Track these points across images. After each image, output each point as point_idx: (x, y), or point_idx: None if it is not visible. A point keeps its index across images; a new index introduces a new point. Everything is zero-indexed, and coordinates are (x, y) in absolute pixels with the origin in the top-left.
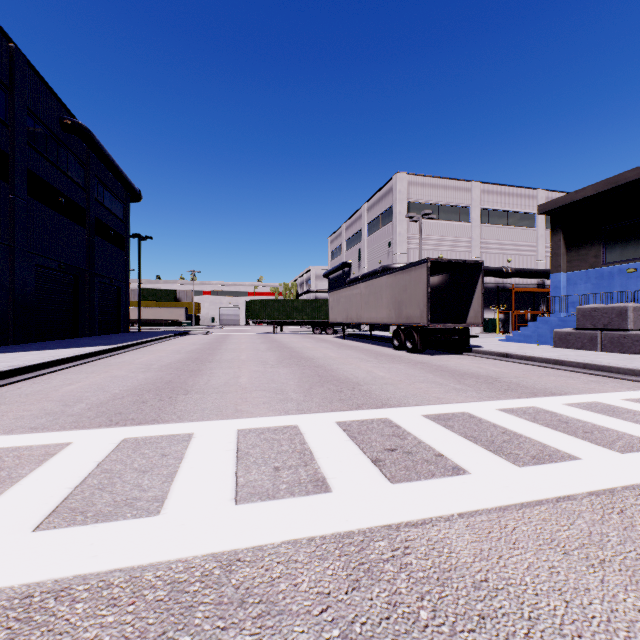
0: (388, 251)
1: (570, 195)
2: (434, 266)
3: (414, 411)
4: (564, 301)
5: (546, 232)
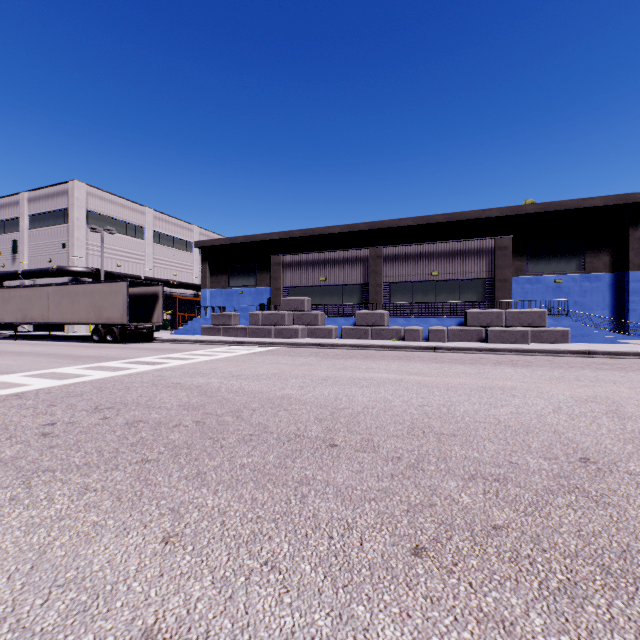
0: (62, 252)
1: (213, 241)
2: (130, 283)
3: (146, 358)
4: (210, 308)
5: (200, 257)
